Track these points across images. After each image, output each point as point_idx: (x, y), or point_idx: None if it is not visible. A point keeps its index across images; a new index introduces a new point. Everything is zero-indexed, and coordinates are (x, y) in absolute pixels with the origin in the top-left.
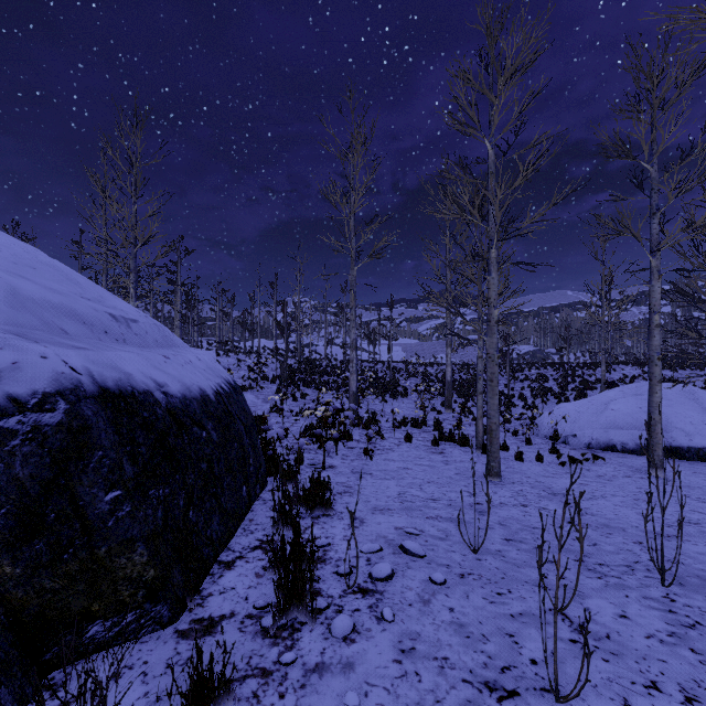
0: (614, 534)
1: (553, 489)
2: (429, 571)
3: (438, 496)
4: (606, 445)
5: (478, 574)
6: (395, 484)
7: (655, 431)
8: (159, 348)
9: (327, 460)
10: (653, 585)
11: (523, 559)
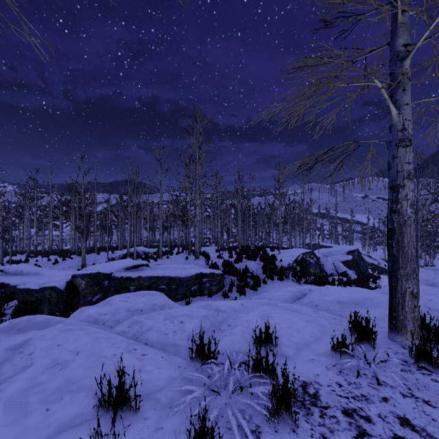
0: None
1: None
2: None
3: None
4: None
5: None
6: None
7: None
8: None
9: None
10: None
11: None
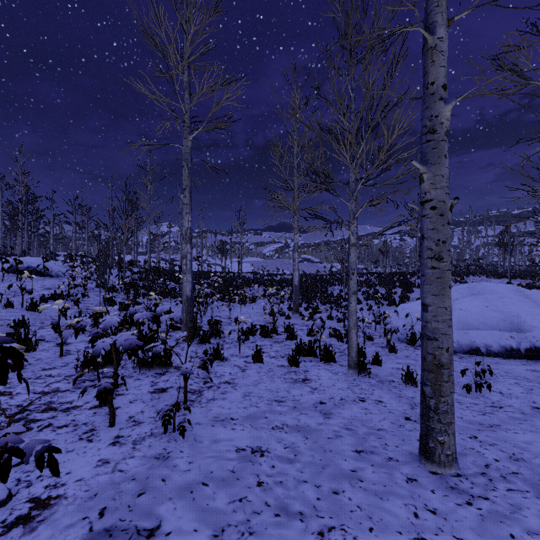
0: None
1: None
2: None
3: None
4: (469, 348)
5: None
6: None
7: None
8: None
9: (61, 459)
10: None
11: None
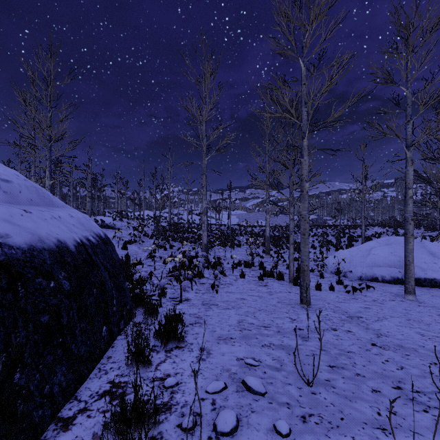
0: (411, 355)
1: (348, 312)
2: (272, 415)
3: (268, 323)
4: (371, 277)
5: (318, 414)
6: (235, 313)
7: (410, 269)
8: (32, 205)
9: (184, 294)
10: None
11: (351, 390)
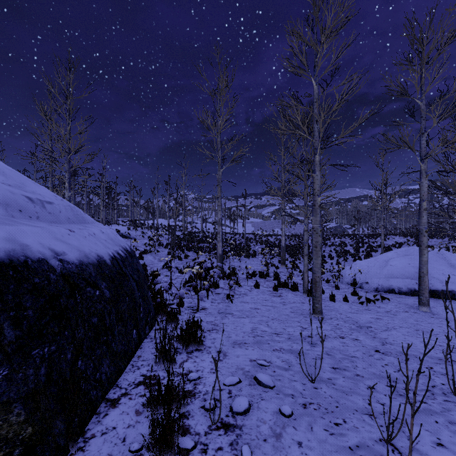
0: (411, 360)
1: (359, 323)
2: (278, 402)
3: (280, 331)
4: (388, 289)
5: (317, 403)
6: (249, 322)
7: (424, 281)
8: (70, 223)
9: (200, 303)
10: (452, 409)
11: (349, 386)
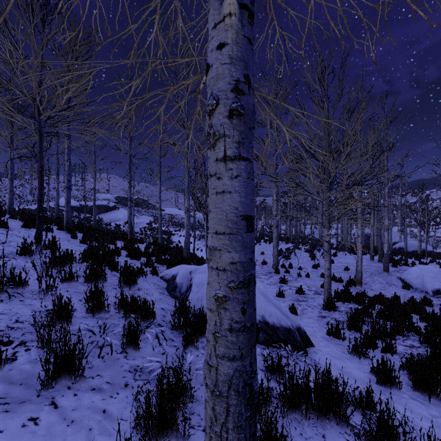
0: None
1: None
2: None
3: None
4: None
5: None
6: None
7: None
8: None
9: None
10: None
11: None
